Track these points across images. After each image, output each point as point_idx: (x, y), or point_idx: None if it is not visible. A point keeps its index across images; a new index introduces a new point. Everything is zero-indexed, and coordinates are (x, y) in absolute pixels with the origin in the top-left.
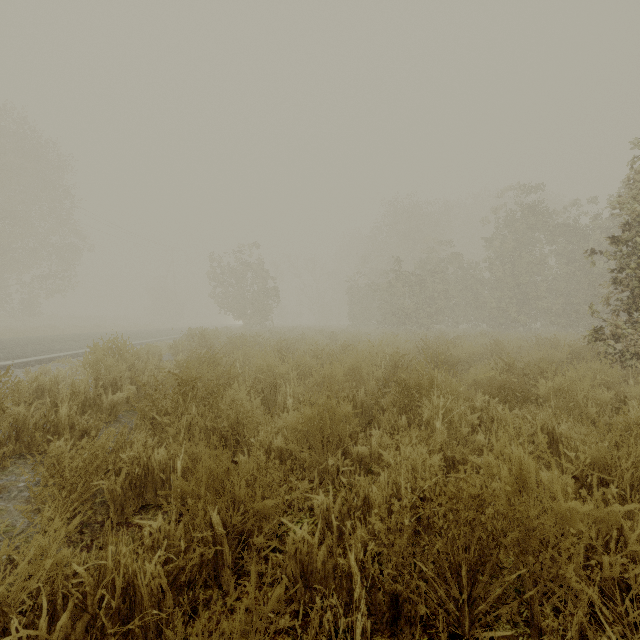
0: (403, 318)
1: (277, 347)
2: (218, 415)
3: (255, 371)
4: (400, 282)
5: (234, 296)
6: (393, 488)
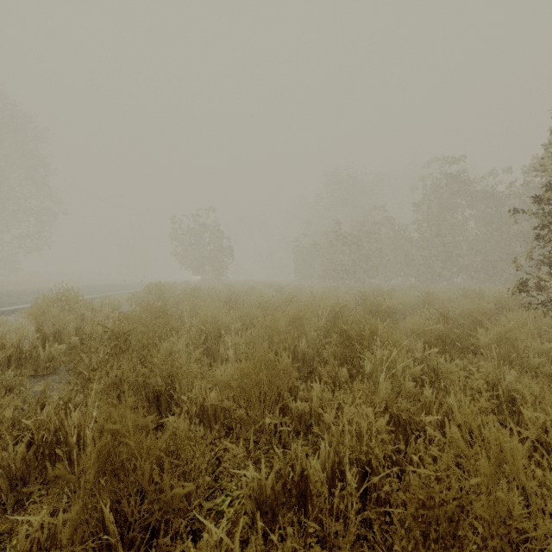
0: (342, 273)
1: (227, 299)
2: (151, 369)
3: (198, 322)
4: (340, 242)
5: (193, 254)
6: (335, 458)
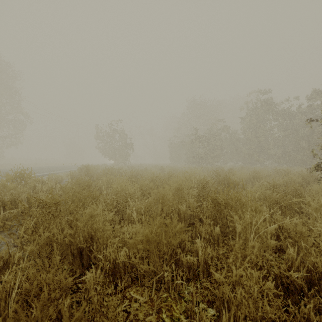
0: (198, 159)
1: (130, 175)
2: (76, 230)
3: (112, 192)
4: (197, 140)
5: (109, 148)
6: None
